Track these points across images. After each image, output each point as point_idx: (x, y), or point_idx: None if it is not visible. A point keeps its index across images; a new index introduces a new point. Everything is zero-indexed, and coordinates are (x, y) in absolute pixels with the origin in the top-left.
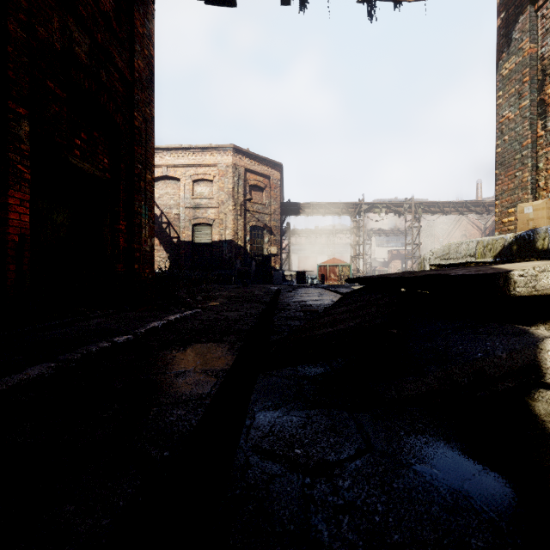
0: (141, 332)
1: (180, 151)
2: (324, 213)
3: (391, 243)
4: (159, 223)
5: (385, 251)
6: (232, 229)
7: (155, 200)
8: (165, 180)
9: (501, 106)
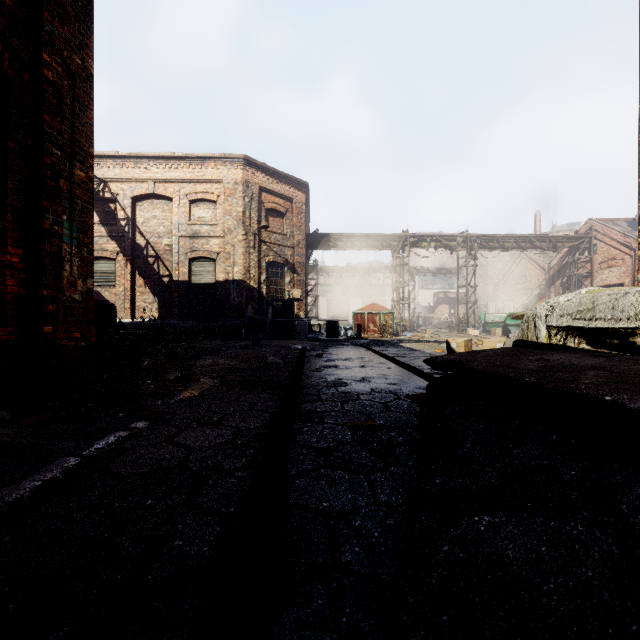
0: None
1: (173, 161)
2: (360, 247)
3: (437, 285)
4: (144, 257)
5: (430, 294)
6: (242, 266)
7: (138, 226)
8: (152, 200)
9: None
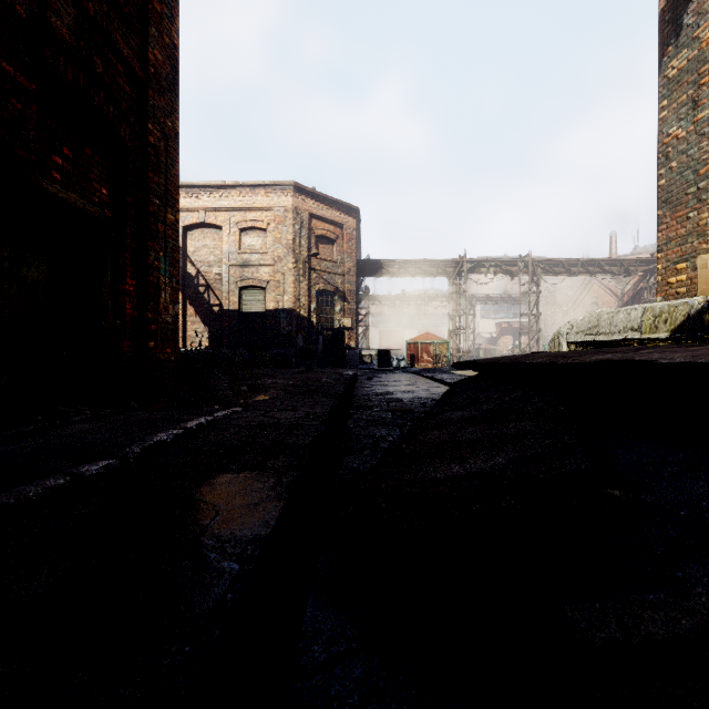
0: (134, 452)
1: (223, 190)
2: (414, 274)
3: (500, 314)
4: (194, 286)
5: (492, 324)
6: (292, 295)
7: (189, 255)
8: (202, 229)
9: (666, 121)
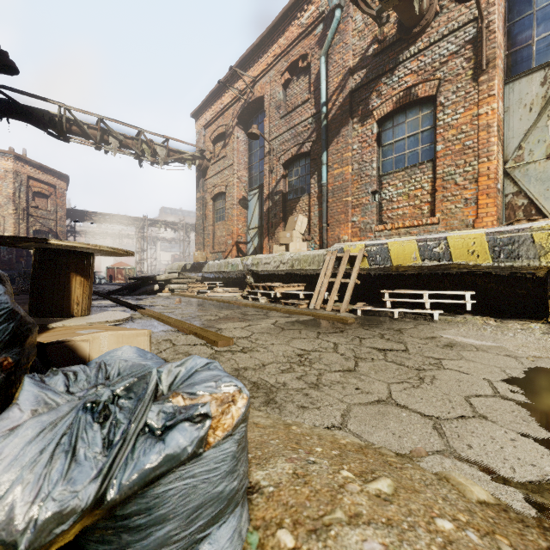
0: None
1: None
2: (112, 222)
3: (174, 249)
4: None
5: (169, 255)
6: (13, 232)
7: None
8: None
9: (197, 209)
